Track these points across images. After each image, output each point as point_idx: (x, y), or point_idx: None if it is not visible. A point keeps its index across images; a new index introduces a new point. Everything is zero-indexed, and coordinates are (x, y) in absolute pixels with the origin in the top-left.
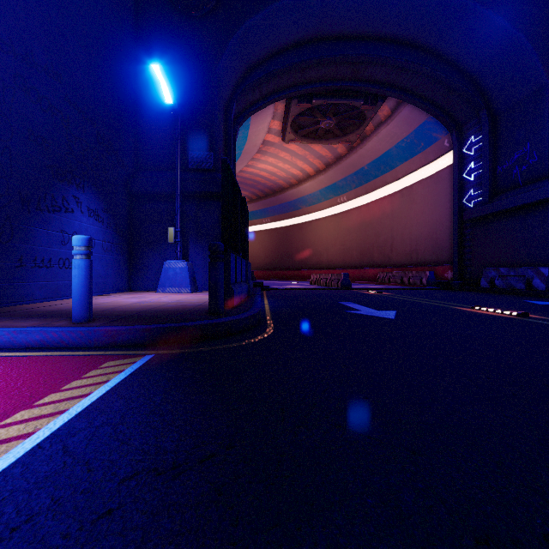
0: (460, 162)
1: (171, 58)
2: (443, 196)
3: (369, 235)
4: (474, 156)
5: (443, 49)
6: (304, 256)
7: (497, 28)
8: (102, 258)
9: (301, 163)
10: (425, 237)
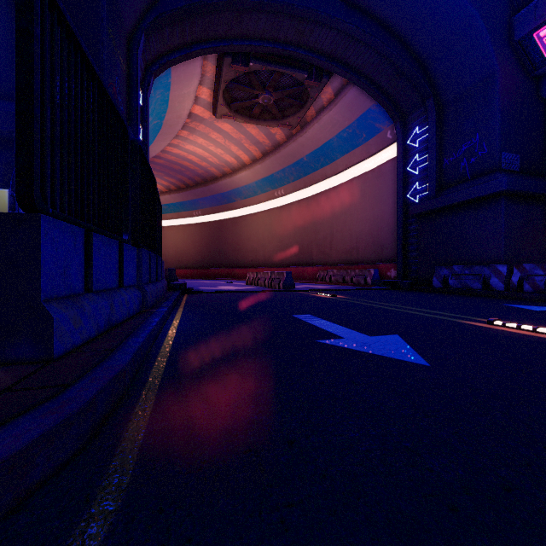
0: (404, 154)
1: None
2: (385, 191)
3: (307, 231)
4: (419, 148)
5: (395, 21)
6: (239, 253)
7: (453, 1)
8: None
9: (236, 148)
10: (365, 234)
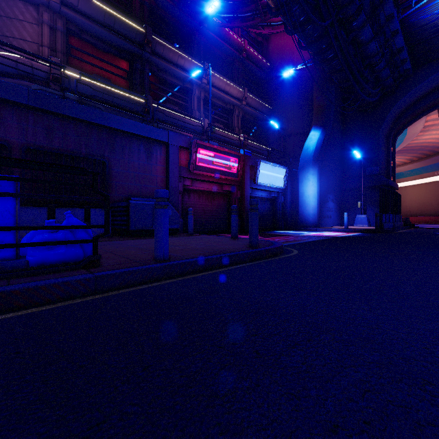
0: None
1: (357, 131)
2: None
3: None
4: None
5: None
6: None
7: None
8: (334, 214)
9: None
10: None
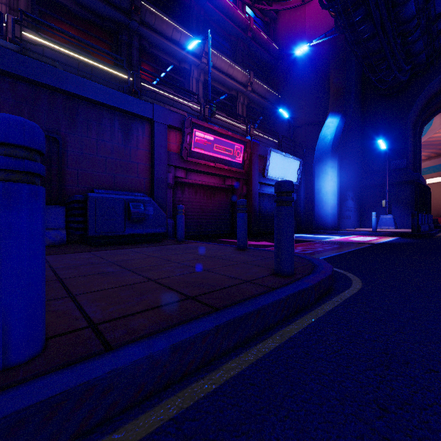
0: None
1: (380, 119)
2: None
3: None
4: None
5: None
6: None
7: None
8: (353, 215)
9: None
10: None
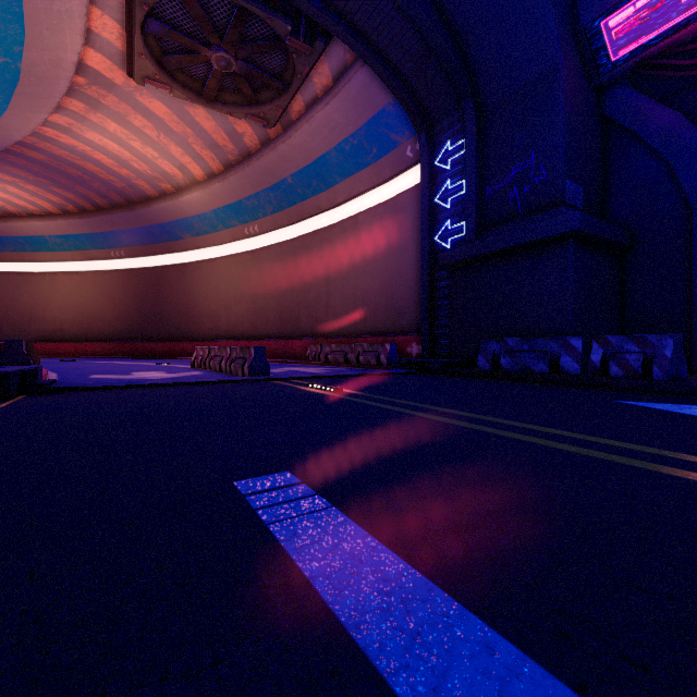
0: (431, 180)
1: None
2: (403, 232)
3: (293, 288)
4: (452, 171)
5: None
6: (190, 319)
7: None
8: None
9: (179, 151)
10: (376, 293)
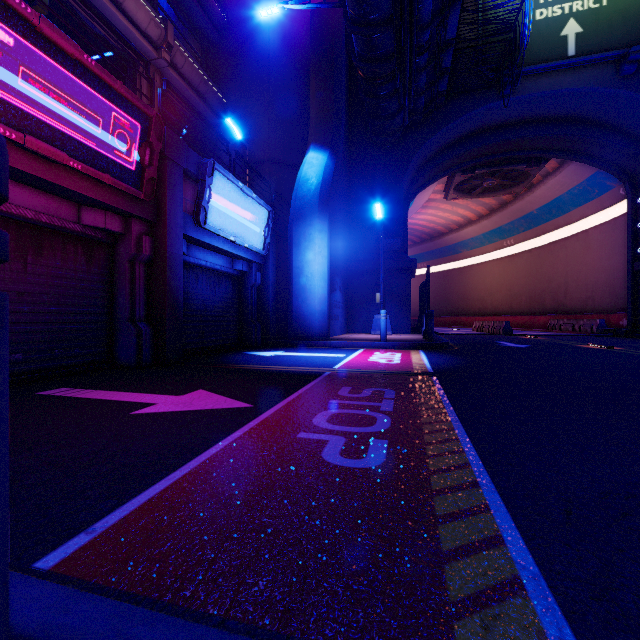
0: (634, 212)
1: (371, 178)
2: (621, 242)
3: (540, 280)
4: None
5: (604, 120)
6: (465, 302)
7: None
8: (341, 313)
9: (462, 211)
10: (601, 283)
